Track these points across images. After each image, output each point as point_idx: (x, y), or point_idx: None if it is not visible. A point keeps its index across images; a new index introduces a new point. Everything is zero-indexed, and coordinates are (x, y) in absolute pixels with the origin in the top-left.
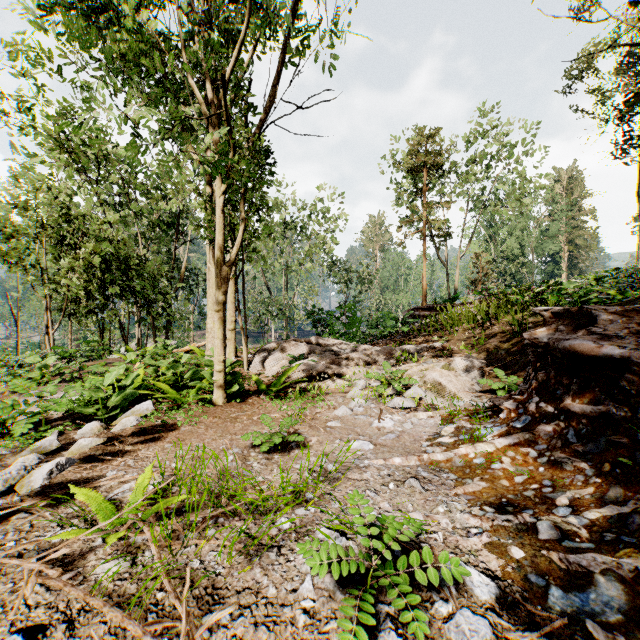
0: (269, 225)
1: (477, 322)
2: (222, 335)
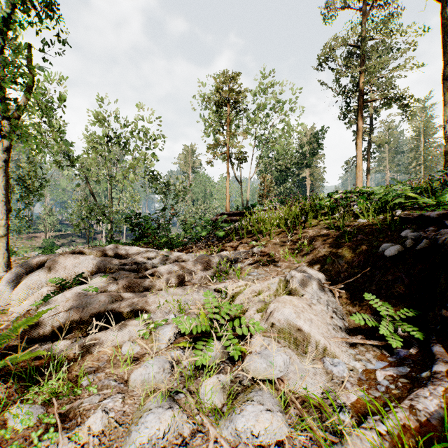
0: (92, 136)
1: (286, 226)
2: None
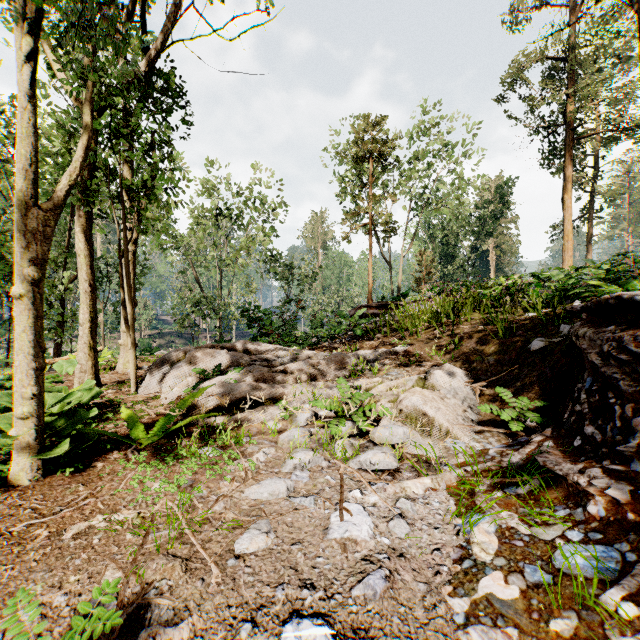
0: (199, 211)
1: (440, 321)
2: (31, 345)
